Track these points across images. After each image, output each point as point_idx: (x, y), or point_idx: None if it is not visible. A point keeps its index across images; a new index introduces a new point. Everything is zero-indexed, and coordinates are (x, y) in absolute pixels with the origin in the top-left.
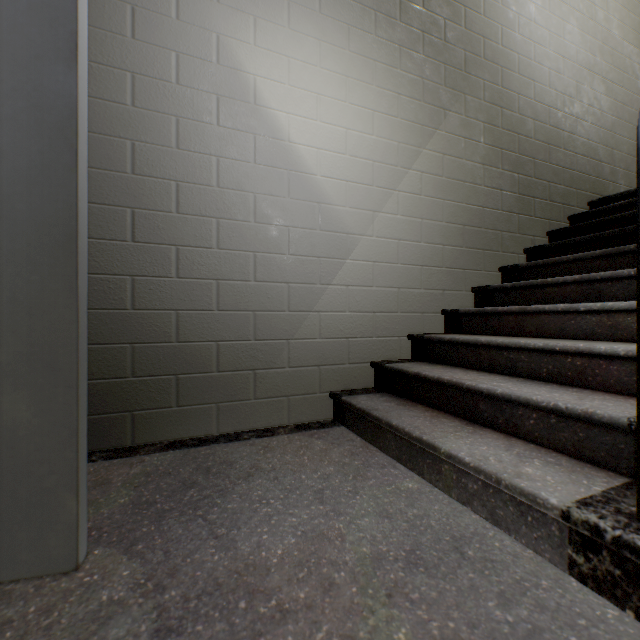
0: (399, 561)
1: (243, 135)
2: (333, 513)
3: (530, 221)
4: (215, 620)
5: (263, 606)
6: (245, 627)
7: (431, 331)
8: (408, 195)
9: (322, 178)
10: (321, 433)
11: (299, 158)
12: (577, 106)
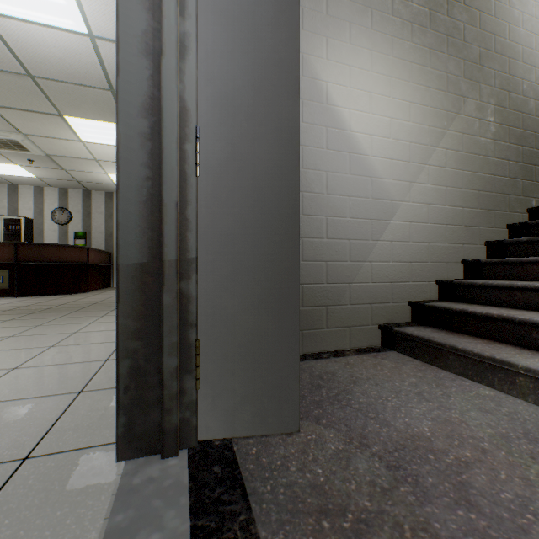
0: (521, 439)
1: (318, 128)
2: (443, 408)
3: (532, 185)
4: (421, 463)
5: (446, 458)
6: (445, 468)
7: (453, 277)
8: (435, 168)
9: (373, 158)
10: (381, 355)
11: (357, 143)
12: None
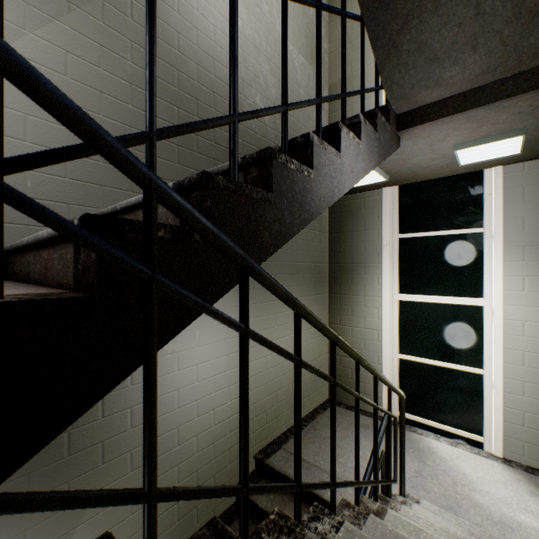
0: None
1: None
2: None
3: (193, 156)
4: None
5: None
6: None
7: None
8: None
9: None
10: None
11: None
12: (244, 72)
